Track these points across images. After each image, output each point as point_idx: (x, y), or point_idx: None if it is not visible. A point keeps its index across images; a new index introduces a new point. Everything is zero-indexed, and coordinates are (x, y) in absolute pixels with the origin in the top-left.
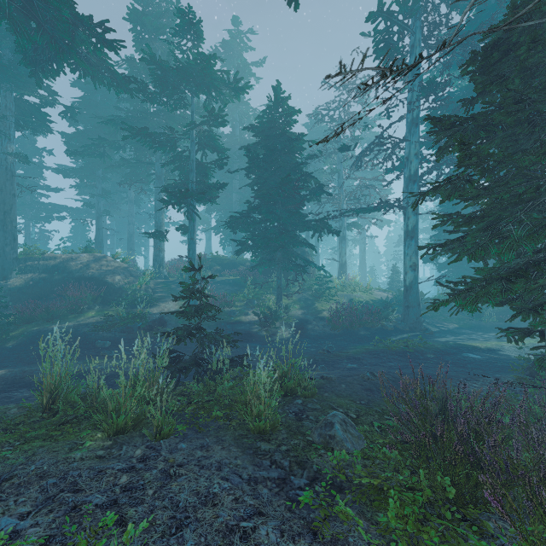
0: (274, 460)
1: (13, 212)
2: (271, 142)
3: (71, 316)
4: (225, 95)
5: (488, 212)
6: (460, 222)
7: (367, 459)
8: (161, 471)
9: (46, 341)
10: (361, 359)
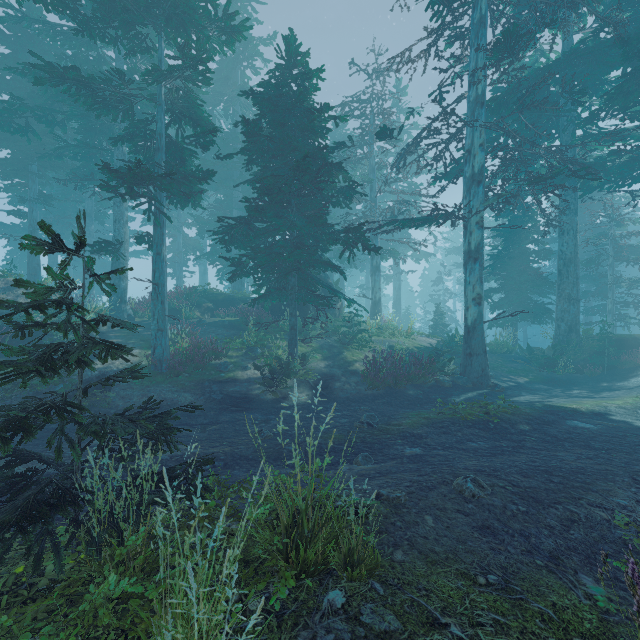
0: None
1: None
2: (281, 117)
3: None
4: (212, 40)
5: None
6: None
7: None
8: None
9: None
10: (423, 437)
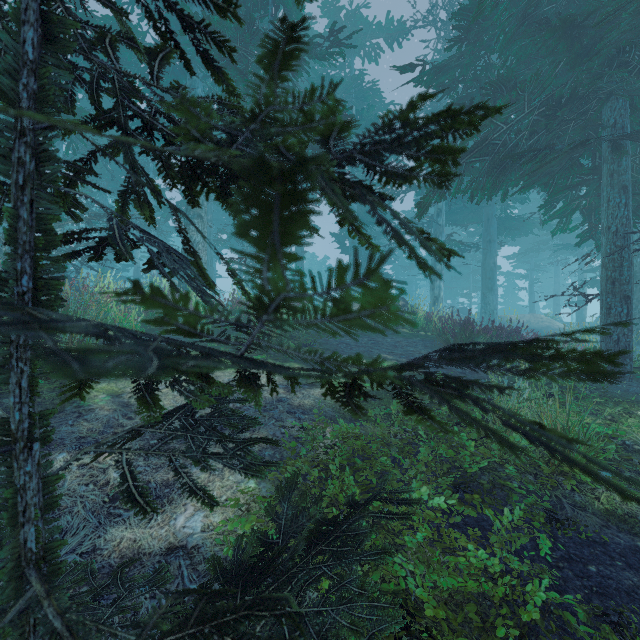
0: None
1: None
2: None
3: None
4: None
5: None
6: None
7: None
8: None
9: None
10: None
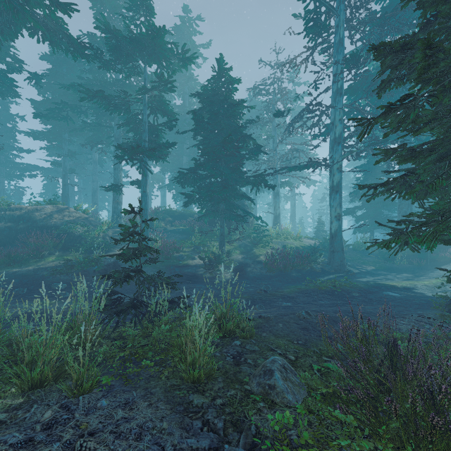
0: (206, 420)
1: None
2: (215, 108)
3: (32, 261)
4: (174, 65)
5: (437, 145)
6: (404, 157)
7: (310, 413)
8: (65, 445)
9: (5, 284)
10: (294, 298)
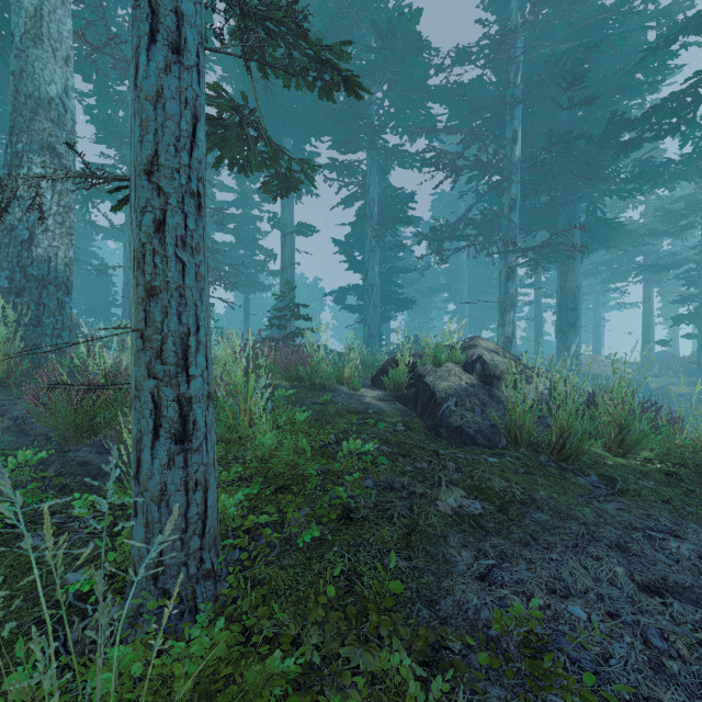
0: None
1: (541, 331)
2: None
3: None
4: None
5: None
6: None
7: None
8: None
9: None
10: None
